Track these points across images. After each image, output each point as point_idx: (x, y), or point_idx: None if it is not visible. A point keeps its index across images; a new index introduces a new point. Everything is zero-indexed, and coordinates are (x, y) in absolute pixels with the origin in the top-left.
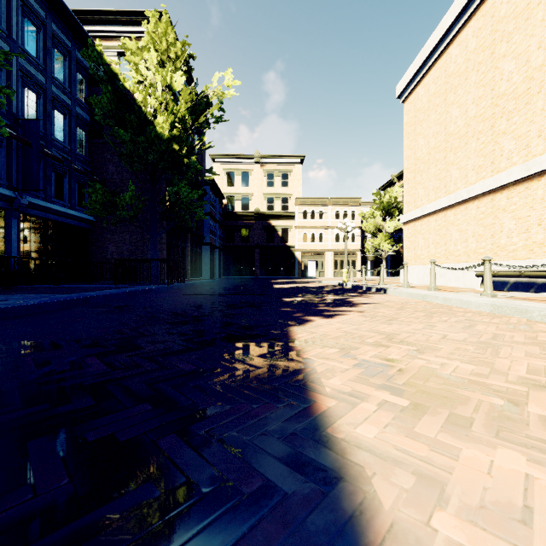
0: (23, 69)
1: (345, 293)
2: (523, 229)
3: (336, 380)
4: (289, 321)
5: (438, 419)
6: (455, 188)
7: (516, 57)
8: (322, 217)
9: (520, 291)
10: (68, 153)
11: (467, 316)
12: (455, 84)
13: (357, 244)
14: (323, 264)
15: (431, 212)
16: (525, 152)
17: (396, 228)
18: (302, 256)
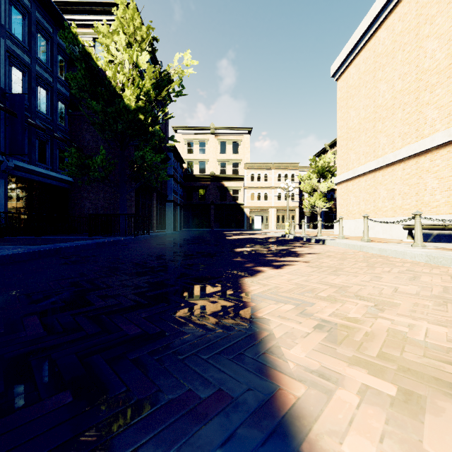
0: (10, 50)
1: (289, 244)
2: (445, 188)
3: (299, 350)
4: (241, 271)
5: (445, 421)
6: (383, 152)
7: (439, 37)
8: (267, 179)
9: (443, 242)
10: (50, 124)
11: (406, 267)
12: (383, 63)
13: (296, 202)
14: (268, 219)
15: (361, 174)
16: (447, 120)
17: (329, 188)
18: (250, 212)
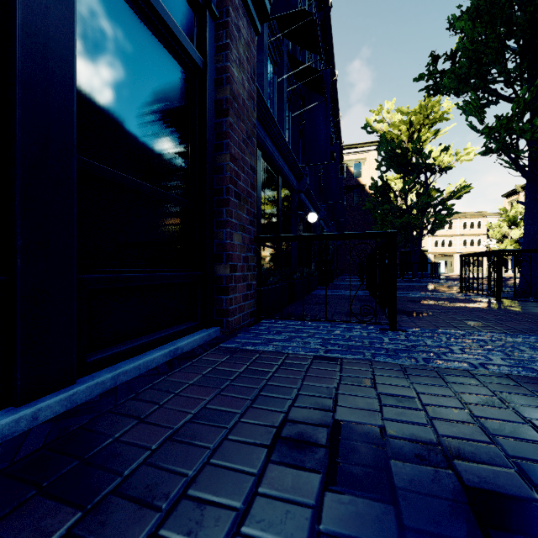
0: None
1: None
2: None
3: None
4: None
5: None
6: None
7: None
8: (451, 227)
9: None
10: None
11: None
12: None
13: (482, 247)
14: (452, 263)
15: None
16: None
17: (521, 235)
18: (434, 257)
